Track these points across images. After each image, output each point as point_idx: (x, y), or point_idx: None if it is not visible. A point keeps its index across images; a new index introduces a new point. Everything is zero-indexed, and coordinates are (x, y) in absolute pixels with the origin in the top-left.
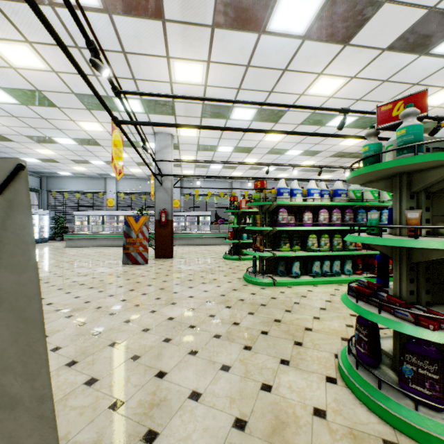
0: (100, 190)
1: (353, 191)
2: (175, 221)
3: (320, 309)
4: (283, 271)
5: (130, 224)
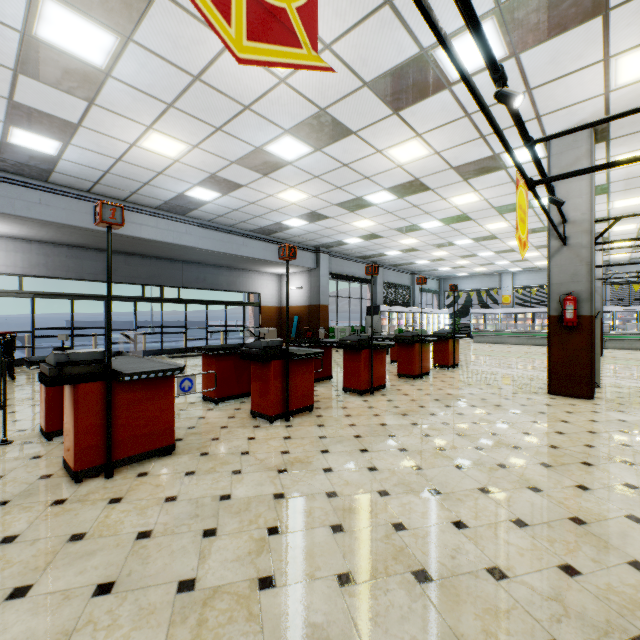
0: (494, 287)
1: None
2: None
3: None
4: None
5: None
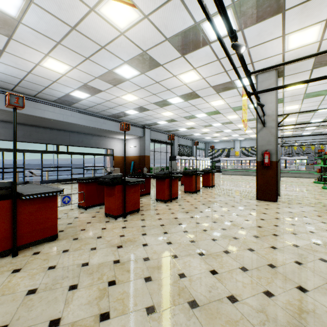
0: (231, 147)
1: None
2: None
3: None
4: None
5: None
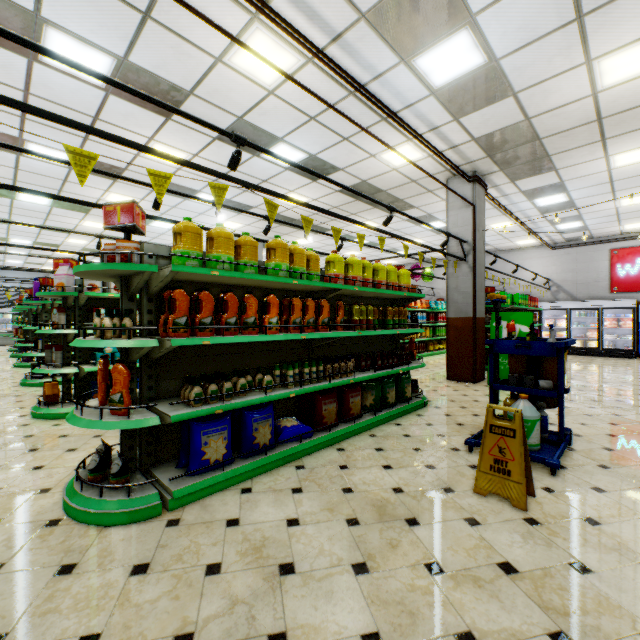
0: None
1: None
2: None
3: None
4: None
5: None
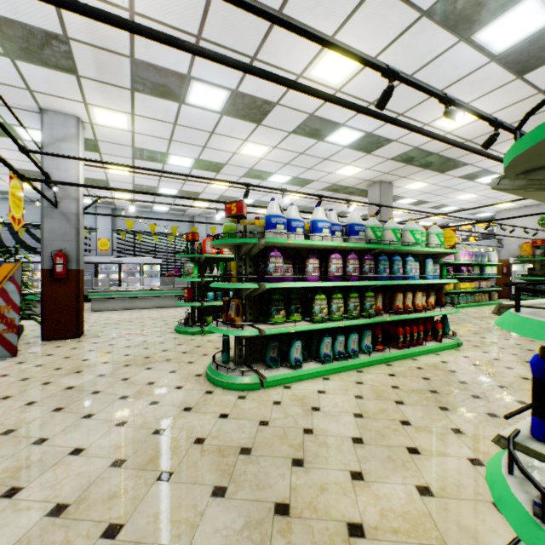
0: None
1: (372, 229)
2: (102, 272)
3: (355, 444)
4: (275, 358)
5: None
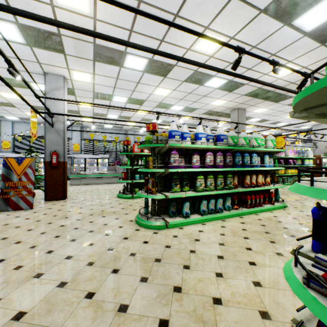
0: None
1: (231, 137)
2: (75, 163)
3: (219, 258)
4: (174, 212)
5: (11, 166)
